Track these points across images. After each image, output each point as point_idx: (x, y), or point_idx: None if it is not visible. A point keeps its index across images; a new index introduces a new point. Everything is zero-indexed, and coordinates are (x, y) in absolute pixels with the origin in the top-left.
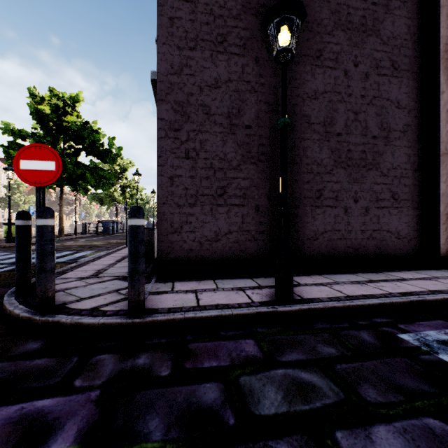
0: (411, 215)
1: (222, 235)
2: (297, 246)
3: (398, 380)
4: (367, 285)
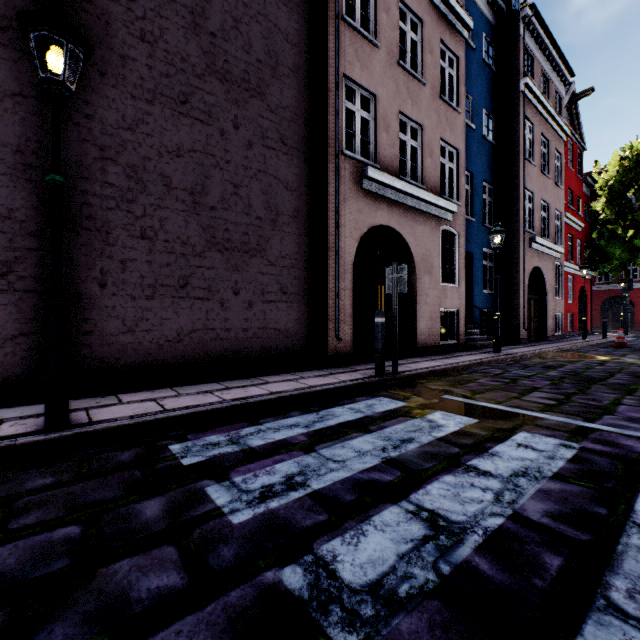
0: (303, 311)
1: (5, 339)
2: (150, 351)
3: (91, 496)
4: (210, 395)
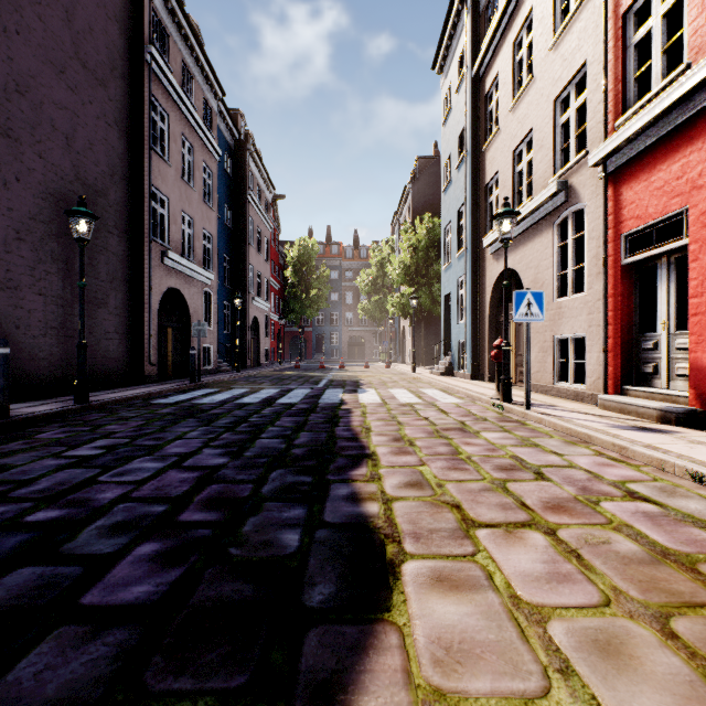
0: (128, 346)
1: None
2: (44, 373)
3: (161, 407)
4: (118, 393)
